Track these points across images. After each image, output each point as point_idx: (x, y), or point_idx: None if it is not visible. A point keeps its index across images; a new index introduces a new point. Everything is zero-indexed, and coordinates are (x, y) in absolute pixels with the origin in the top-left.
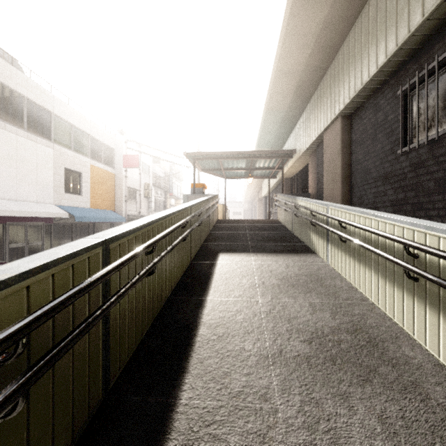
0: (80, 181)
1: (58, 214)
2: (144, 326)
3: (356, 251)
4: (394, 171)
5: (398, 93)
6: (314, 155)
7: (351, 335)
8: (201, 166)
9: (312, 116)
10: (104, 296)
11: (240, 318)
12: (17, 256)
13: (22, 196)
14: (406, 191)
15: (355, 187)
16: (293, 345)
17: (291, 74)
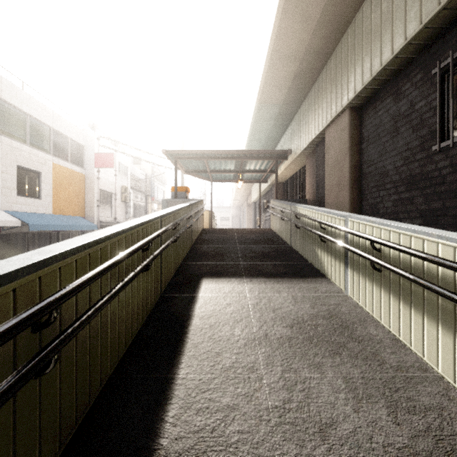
0: (39, 182)
1: (5, 222)
2: None
3: (402, 287)
4: (425, 173)
5: (434, 72)
6: (312, 156)
7: None
8: (184, 167)
9: (311, 110)
10: None
11: (232, 431)
12: None
13: None
14: (445, 198)
15: (367, 192)
16: None
17: (290, 58)
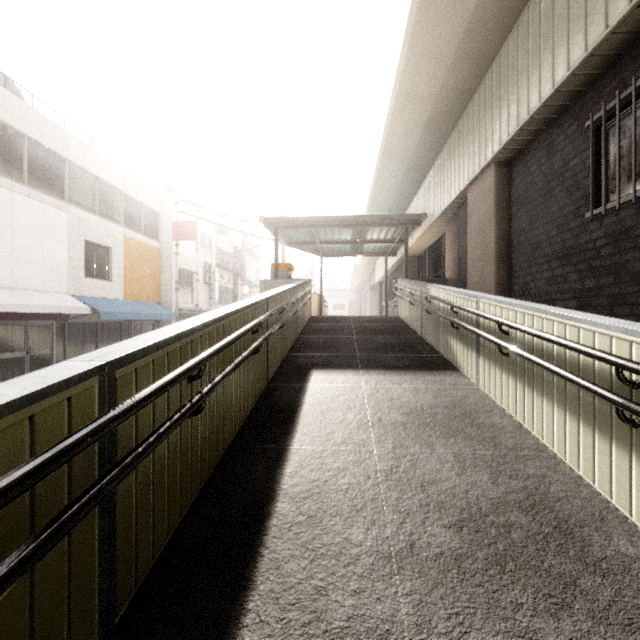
0: (108, 260)
1: (74, 309)
2: (185, 499)
3: (526, 370)
4: (579, 245)
5: (587, 125)
6: (453, 221)
7: (527, 514)
8: (286, 237)
9: (451, 163)
10: (103, 463)
11: (343, 483)
12: (12, 371)
13: (20, 282)
14: (599, 275)
15: (517, 269)
16: (432, 533)
17: (420, 101)
